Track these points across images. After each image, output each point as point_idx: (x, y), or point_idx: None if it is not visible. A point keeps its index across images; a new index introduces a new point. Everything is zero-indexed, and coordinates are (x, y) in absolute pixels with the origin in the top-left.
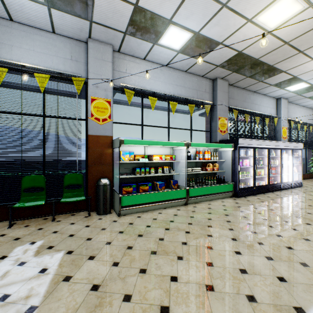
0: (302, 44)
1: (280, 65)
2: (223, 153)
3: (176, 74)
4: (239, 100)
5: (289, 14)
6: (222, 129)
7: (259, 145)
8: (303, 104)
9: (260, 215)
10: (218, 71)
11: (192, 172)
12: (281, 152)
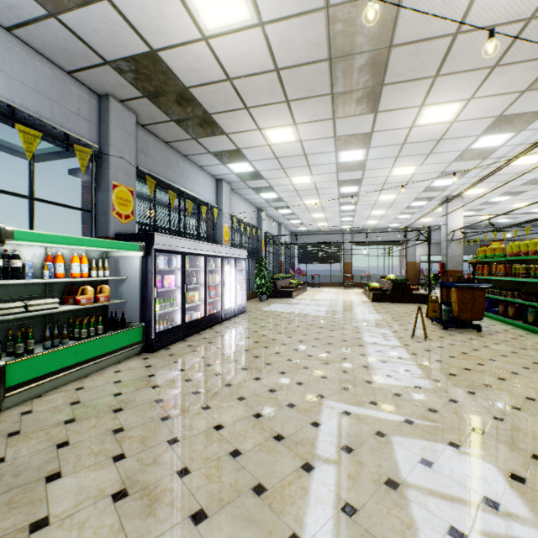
0: (249, 95)
1: (221, 119)
2: (124, 262)
3: None
4: (159, 163)
5: (234, 19)
6: (122, 210)
7: (192, 249)
8: (247, 198)
9: (191, 384)
10: (110, 78)
11: (29, 312)
12: (223, 262)
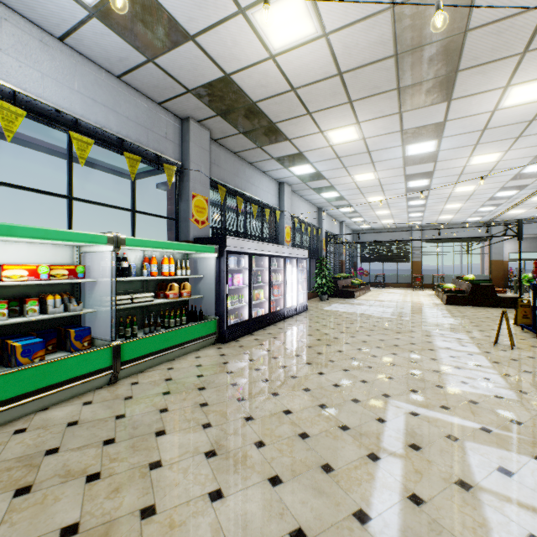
0: (311, 101)
1: (285, 126)
2: (201, 262)
3: (94, 73)
4: (228, 172)
5: (299, 35)
6: (199, 217)
7: (258, 250)
8: (307, 198)
9: (260, 373)
10: (191, 103)
11: (134, 303)
12: (285, 262)
